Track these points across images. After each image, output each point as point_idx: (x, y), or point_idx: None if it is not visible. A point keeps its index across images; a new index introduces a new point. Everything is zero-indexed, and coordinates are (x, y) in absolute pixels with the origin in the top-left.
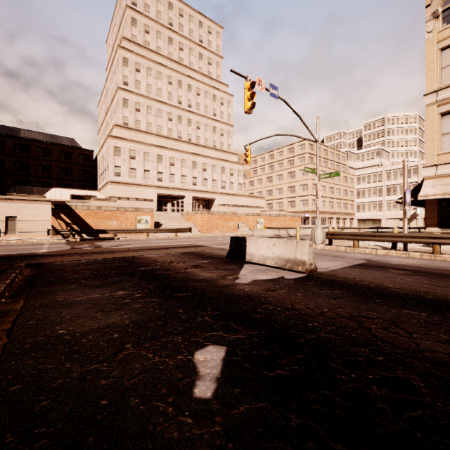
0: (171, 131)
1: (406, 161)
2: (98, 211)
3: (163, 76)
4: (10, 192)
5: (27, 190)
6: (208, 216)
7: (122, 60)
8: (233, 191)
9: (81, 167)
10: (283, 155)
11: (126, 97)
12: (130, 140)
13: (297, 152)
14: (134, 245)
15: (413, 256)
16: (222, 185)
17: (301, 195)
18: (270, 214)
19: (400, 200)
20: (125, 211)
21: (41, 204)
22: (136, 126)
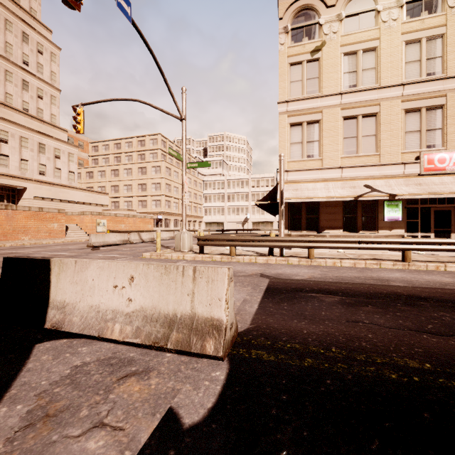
0: None
1: (283, 156)
2: None
3: None
4: None
5: None
6: (6, 214)
7: None
8: (61, 181)
9: None
10: (132, 146)
11: None
12: None
13: (148, 147)
14: None
15: (292, 263)
16: (40, 169)
17: (154, 195)
18: (116, 213)
19: (259, 202)
20: None
21: None
22: None
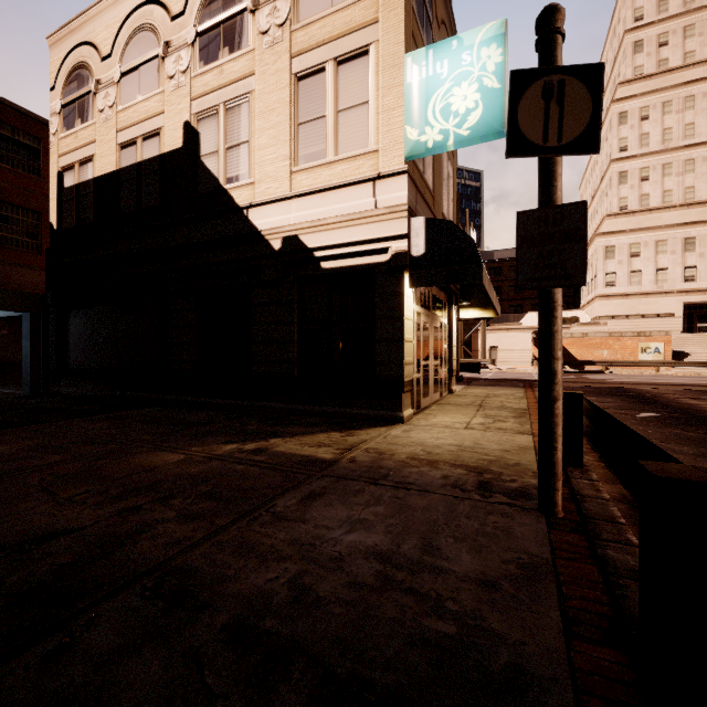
0: None
1: None
2: (582, 338)
3: (697, 99)
4: (490, 322)
5: (504, 319)
6: None
7: (617, 118)
8: None
9: None
10: None
11: (624, 168)
12: (630, 230)
13: None
14: (631, 379)
15: None
16: None
17: None
18: None
19: None
20: (620, 337)
21: (519, 332)
22: (641, 204)
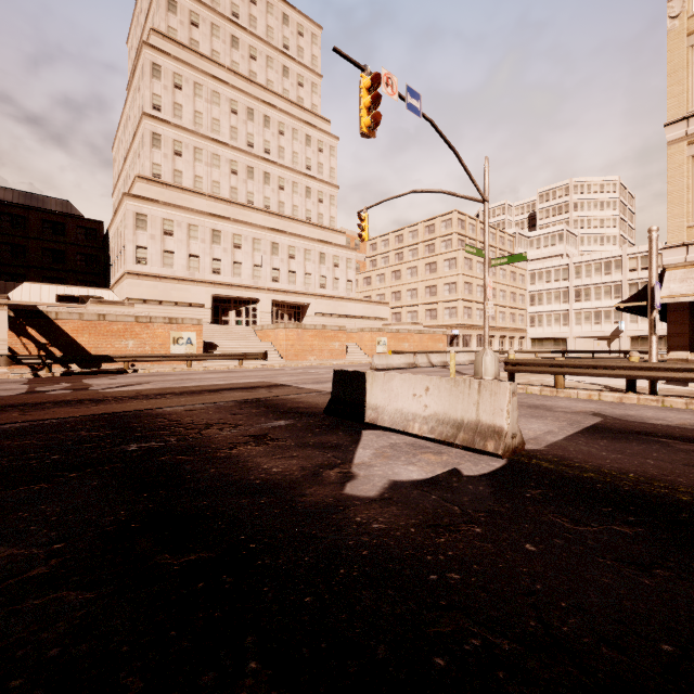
0: (236, 192)
1: (655, 230)
2: (99, 322)
3: (222, 99)
4: None
5: None
6: (297, 333)
7: (151, 67)
8: (339, 292)
9: (81, 250)
10: (417, 236)
11: (158, 130)
12: (164, 203)
13: (439, 232)
14: (156, 383)
15: (671, 406)
16: (321, 282)
17: (447, 300)
18: (398, 329)
19: (623, 304)
20: (150, 324)
21: None
22: (176, 180)
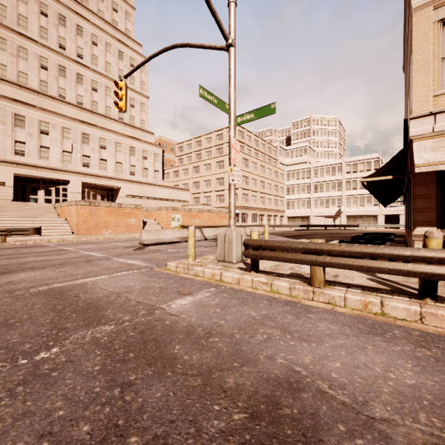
0: (47, 85)
1: None
2: None
3: None
4: None
5: None
6: (90, 210)
7: None
8: (148, 179)
9: None
10: (211, 141)
11: None
12: None
13: (226, 139)
14: None
15: None
16: (131, 170)
17: None
18: (190, 208)
19: (369, 178)
20: None
21: None
22: None
